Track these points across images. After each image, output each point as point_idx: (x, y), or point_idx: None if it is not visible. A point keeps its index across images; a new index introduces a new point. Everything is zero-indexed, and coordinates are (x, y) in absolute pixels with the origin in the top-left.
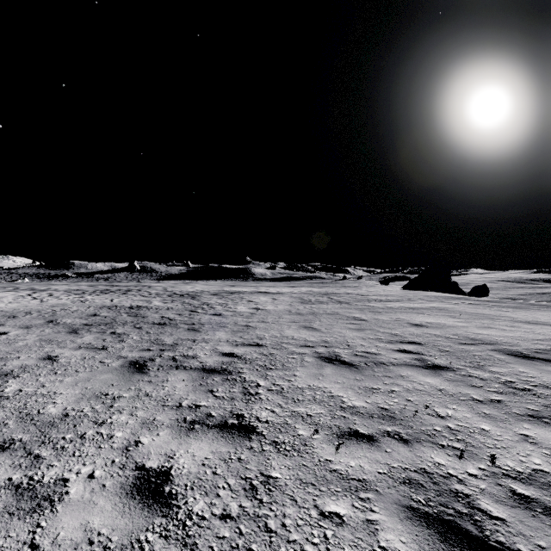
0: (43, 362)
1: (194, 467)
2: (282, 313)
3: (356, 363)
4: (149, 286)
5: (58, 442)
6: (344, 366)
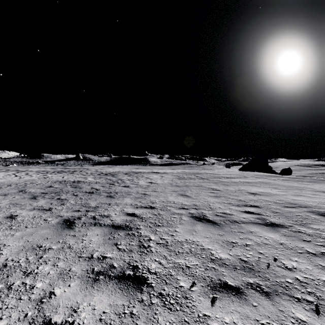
0: (6, 219)
1: (92, 322)
2: (167, 186)
3: (218, 221)
4: (87, 168)
5: None
6: (210, 223)
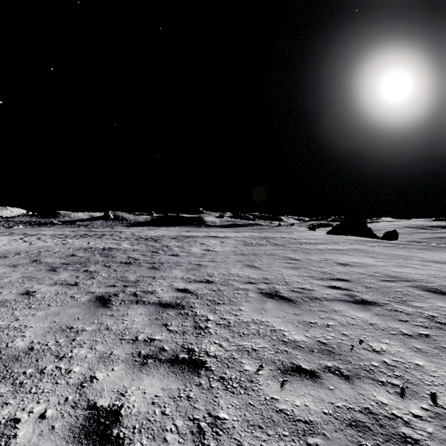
0: (21, 296)
1: (143, 405)
2: (229, 254)
3: (294, 298)
4: (120, 231)
5: (18, 377)
6: (283, 301)
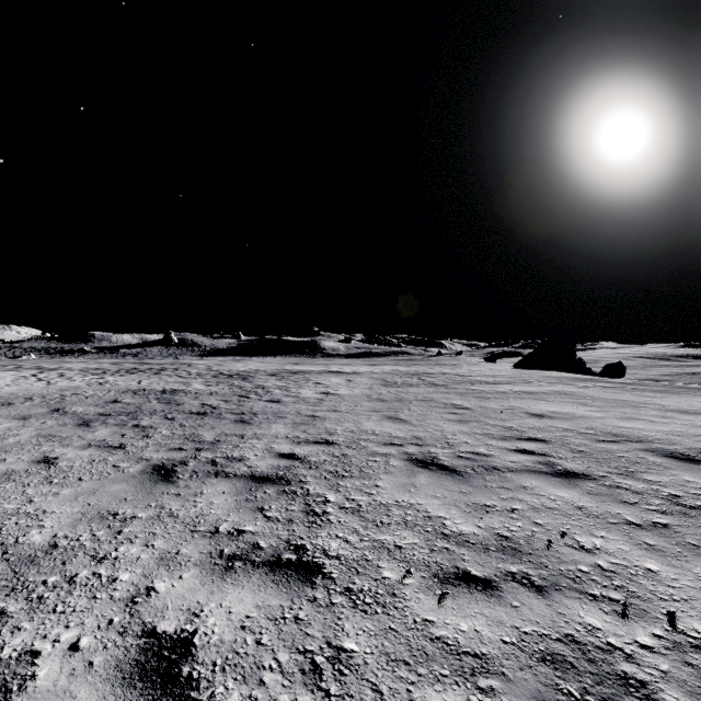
0: (36, 466)
1: (228, 631)
2: (360, 399)
3: (461, 469)
4: (189, 364)
5: (35, 588)
6: (444, 472)
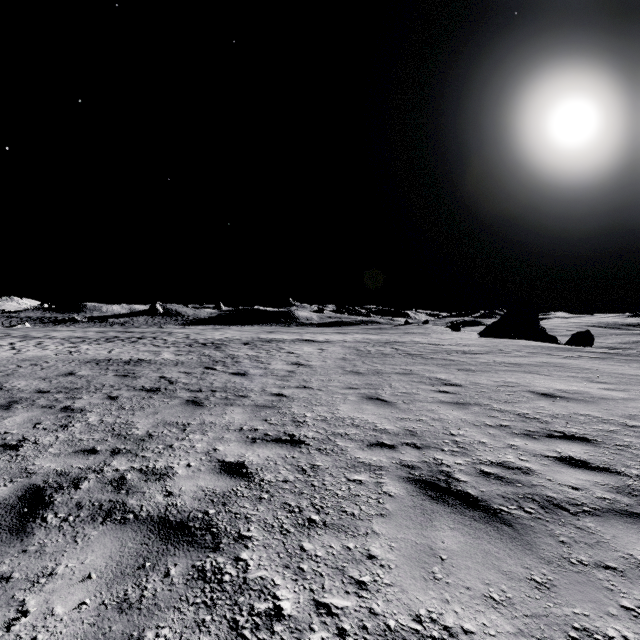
0: None
1: None
2: (333, 372)
3: (500, 505)
4: (170, 332)
5: None
6: (477, 515)
